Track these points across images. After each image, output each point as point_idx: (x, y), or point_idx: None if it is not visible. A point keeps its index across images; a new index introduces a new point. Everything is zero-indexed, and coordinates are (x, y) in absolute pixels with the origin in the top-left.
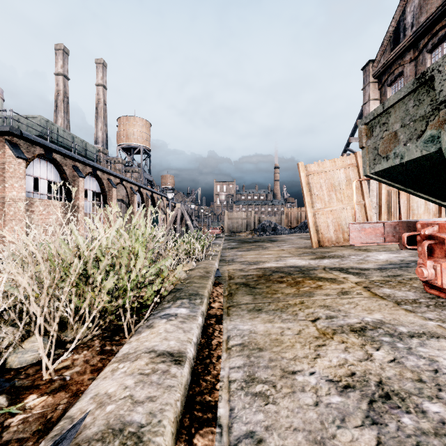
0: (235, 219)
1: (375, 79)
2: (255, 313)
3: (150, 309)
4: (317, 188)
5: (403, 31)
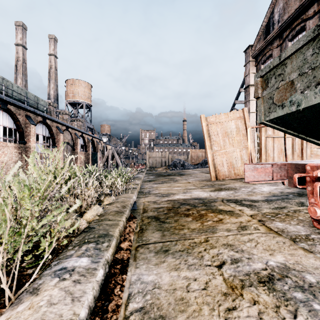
0: (154, 158)
1: (253, 59)
2: (162, 255)
3: (38, 268)
4: (215, 135)
5: (272, 25)
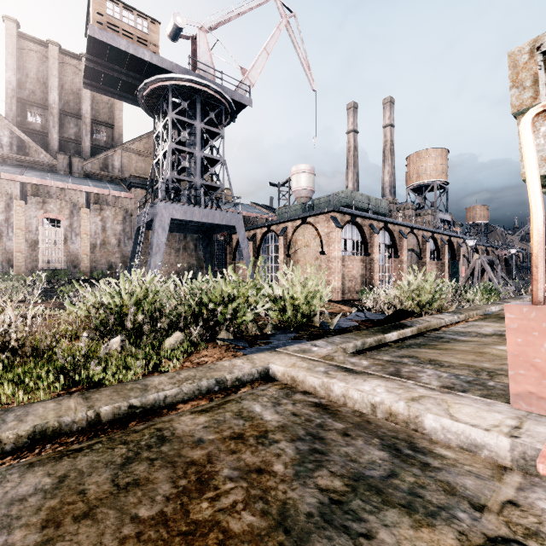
0: None
1: None
2: (490, 322)
3: (433, 309)
4: None
5: None
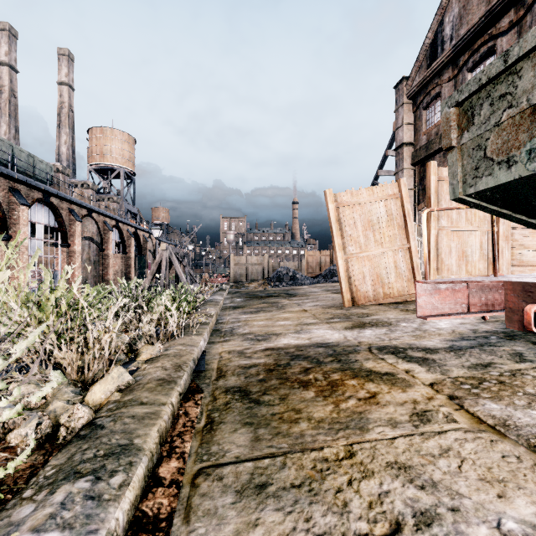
0: (244, 265)
1: (409, 100)
2: (251, 503)
3: None
4: (350, 226)
5: (441, 45)
